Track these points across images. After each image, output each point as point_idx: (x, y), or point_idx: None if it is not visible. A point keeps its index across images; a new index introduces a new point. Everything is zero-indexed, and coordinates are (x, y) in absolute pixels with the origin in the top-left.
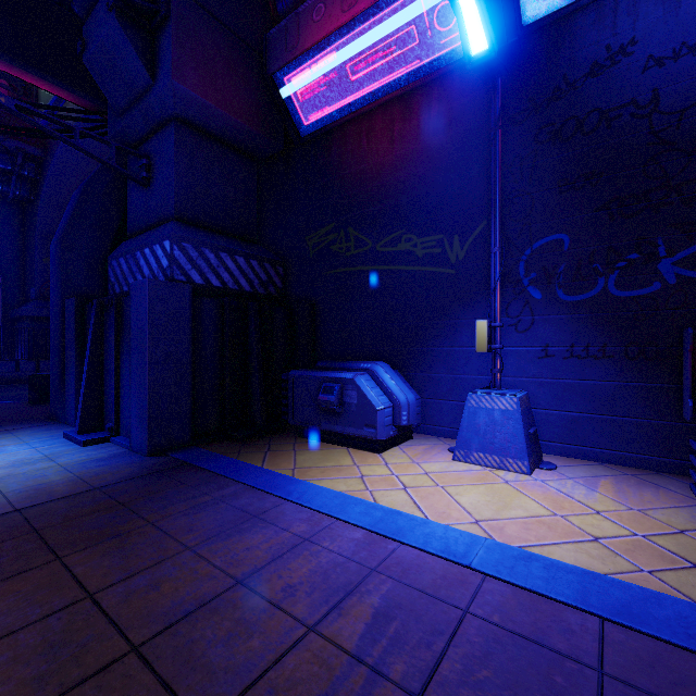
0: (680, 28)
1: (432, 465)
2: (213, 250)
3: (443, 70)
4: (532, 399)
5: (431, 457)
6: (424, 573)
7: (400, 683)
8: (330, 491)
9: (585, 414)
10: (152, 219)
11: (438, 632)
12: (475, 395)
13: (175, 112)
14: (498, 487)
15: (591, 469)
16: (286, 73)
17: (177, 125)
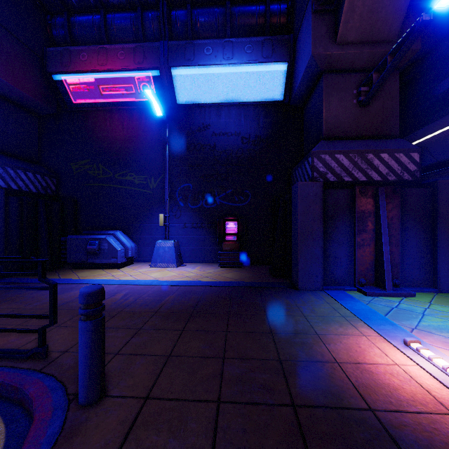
0: (220, 126)
1: (142, 270)
2: (13, 168)
3: (147, 106)
4: (180, 243)
5: (141, 268)
6: (138, 288)
7: (133, 299)
8: (100, 279)
9: (197, 247)
10: None
11: (142, 293)
12: (159, 242)
13: None
14: (165, 271)
15: (197, 264)
16: (60, 75)
17: None
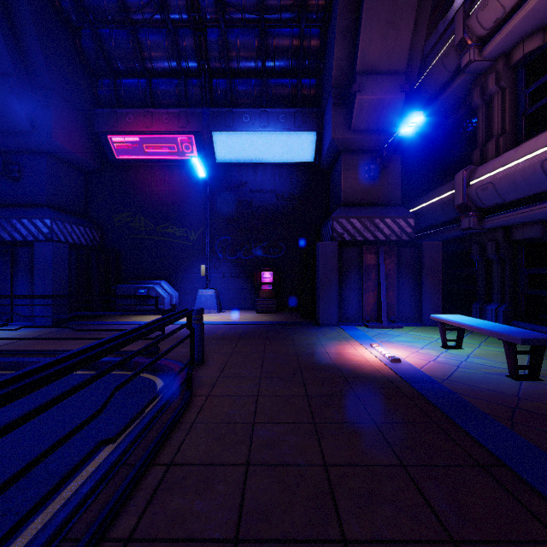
0: (257, 184)
1: None
2: (70, 224)
3: (188, 163)
4: (220, 292)
5: None
6: None
7: None
8: None
9: (235, 295)
10: (23, 201)
11: None
12: (201, 290)
13: (48, 150)
14: (208, 316)
15: (235, 311)
16: (107, 134)
17: (48, 156)
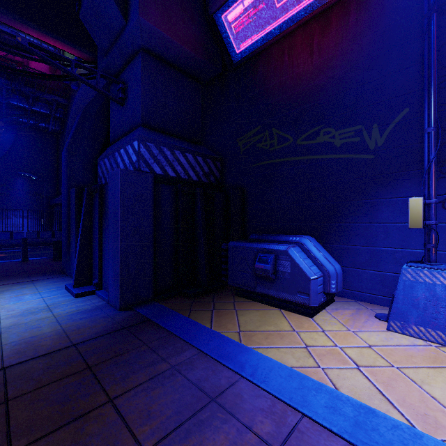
0: None
1: (370, 336)
2: (169, 148)
3: None
4: None
5: (362, 324)
6: None
7: None
8: (281, 366)
9: None
10: (126, 128)
11: None
12: (411, 269)
13: (142, 44)
14: None
15: None
16: (223, 11)
17: (143, 54)
